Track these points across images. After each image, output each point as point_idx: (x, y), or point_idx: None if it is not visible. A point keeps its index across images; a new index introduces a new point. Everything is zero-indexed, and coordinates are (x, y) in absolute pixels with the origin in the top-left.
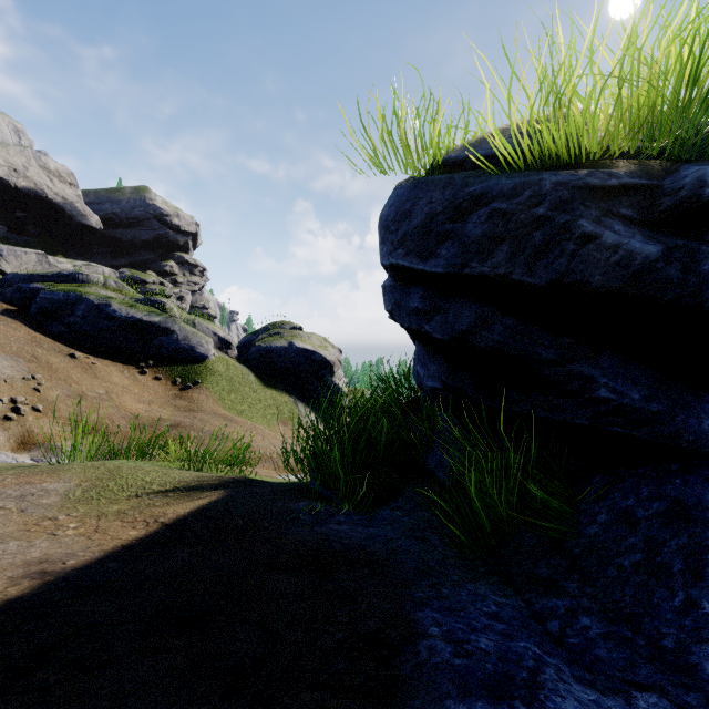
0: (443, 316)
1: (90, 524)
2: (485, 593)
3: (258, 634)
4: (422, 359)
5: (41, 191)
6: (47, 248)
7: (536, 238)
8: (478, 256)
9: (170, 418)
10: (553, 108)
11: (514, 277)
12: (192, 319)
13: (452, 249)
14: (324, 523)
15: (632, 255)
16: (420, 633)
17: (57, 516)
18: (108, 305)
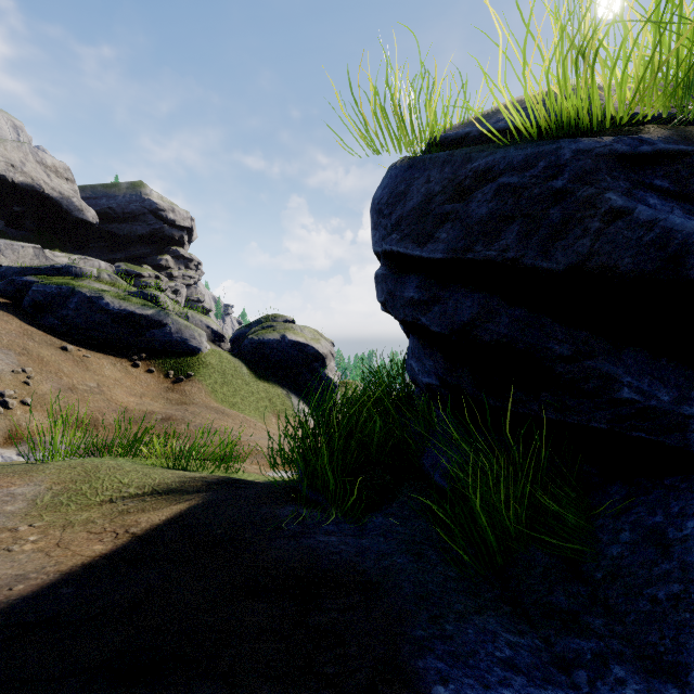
0: (442, 307)
1: (52, 536)
2: (495, 629)
3: (223, 693)
4: (417, 353)
5: (38, 186)
6: (44, 242)
7: (553, 216)
8: (482, 238)
9: (161, 411)
10: (575, 61)
11: (526, 261)
12: (185, 312)
13: (453, 232)
14: (310, 533)
15: (670, 233)
16: (422, 693)
17: (17, 527)
18: (100, 298)
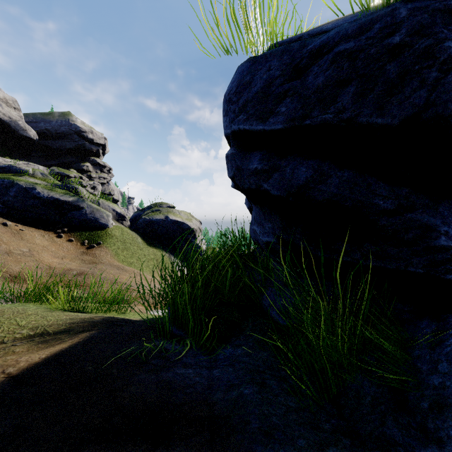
0: (281, 173)
1: None
2: None
3: None
4: (258, 219)
5: None
6: None
7: (390, 71)
8: (319, 105)
9: (76, 268)
10: None
11: (361, 119)
12: (97, 200)
13: (291, 105)
14: (171, 366)
15: None
16: None
17: None
18: (33, 188)
